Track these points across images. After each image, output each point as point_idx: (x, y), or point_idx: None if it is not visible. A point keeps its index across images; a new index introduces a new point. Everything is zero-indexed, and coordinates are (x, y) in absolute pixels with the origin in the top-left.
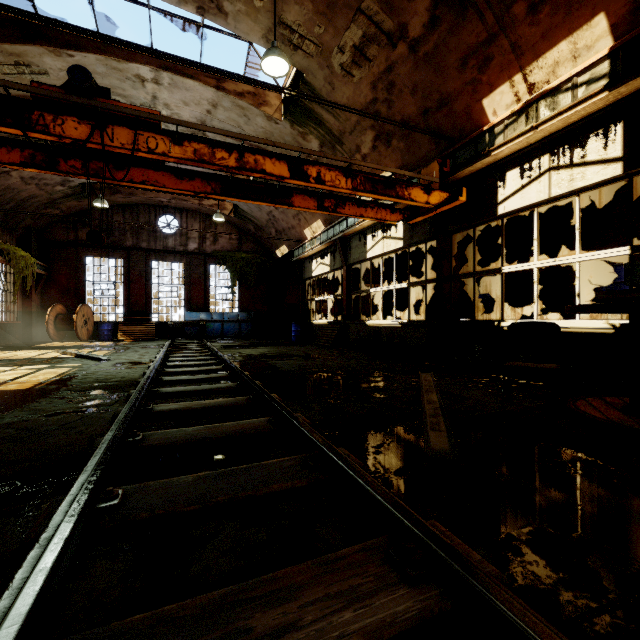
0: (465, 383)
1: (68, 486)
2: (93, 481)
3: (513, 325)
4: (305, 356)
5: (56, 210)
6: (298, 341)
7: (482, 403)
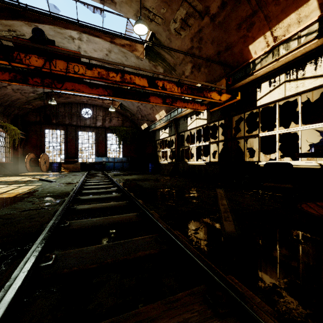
0: (240, 194)
1: (26, 252)
2: (38, 250)
3: (267, 164)
4: (156, 180)
5: (30, 106)
6: (152, 172)
7: (250, 205)
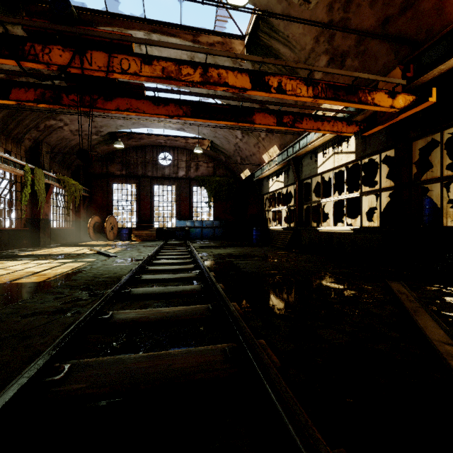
0: (450, 298)
1: None
2: None
3: None
4: (264, 257)
5: (94, 153)
6: (258, 243)
7: None
